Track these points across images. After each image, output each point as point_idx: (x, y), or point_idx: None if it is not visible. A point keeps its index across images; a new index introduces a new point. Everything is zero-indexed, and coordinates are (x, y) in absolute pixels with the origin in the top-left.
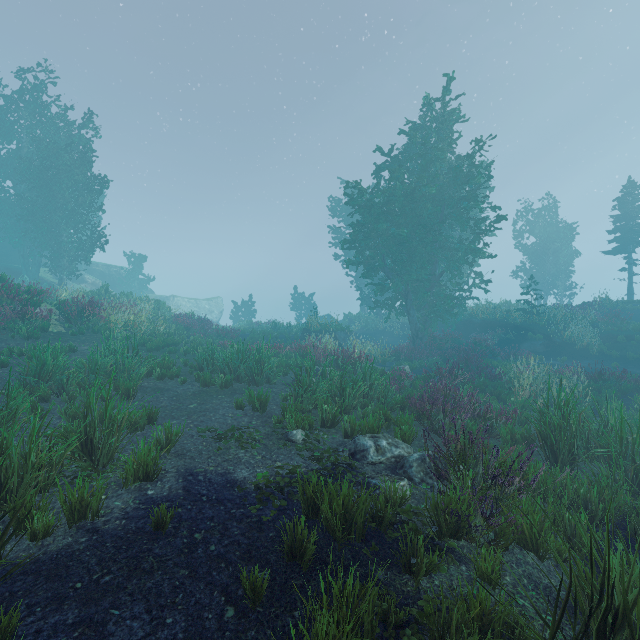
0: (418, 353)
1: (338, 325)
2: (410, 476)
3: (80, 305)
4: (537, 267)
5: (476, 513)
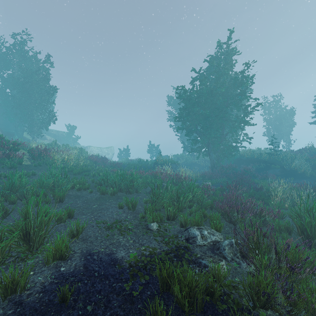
0: (215, 175)
1: (172, 161)
2: (224, 256)
3: (39, 150)
4: (274, 131)
5: (278, 291)
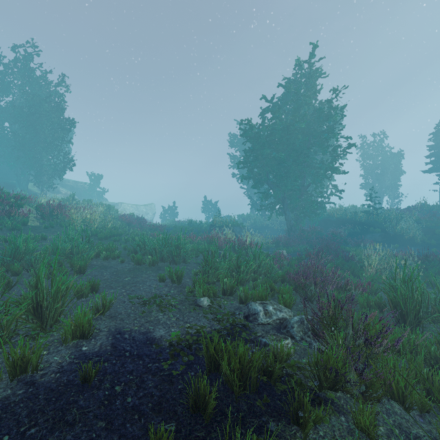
0: (292, 242)
1: (235, 222)
2: (292, 335)
3: (51, 207)
4: (375, 182)
5: (350, 369)
